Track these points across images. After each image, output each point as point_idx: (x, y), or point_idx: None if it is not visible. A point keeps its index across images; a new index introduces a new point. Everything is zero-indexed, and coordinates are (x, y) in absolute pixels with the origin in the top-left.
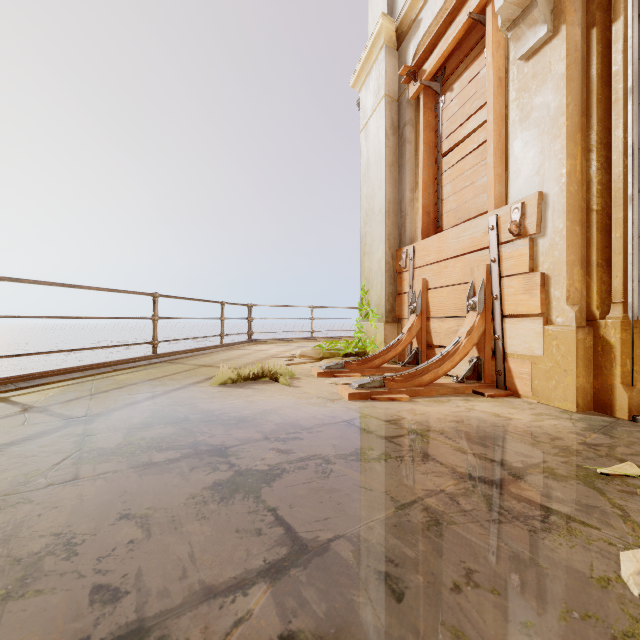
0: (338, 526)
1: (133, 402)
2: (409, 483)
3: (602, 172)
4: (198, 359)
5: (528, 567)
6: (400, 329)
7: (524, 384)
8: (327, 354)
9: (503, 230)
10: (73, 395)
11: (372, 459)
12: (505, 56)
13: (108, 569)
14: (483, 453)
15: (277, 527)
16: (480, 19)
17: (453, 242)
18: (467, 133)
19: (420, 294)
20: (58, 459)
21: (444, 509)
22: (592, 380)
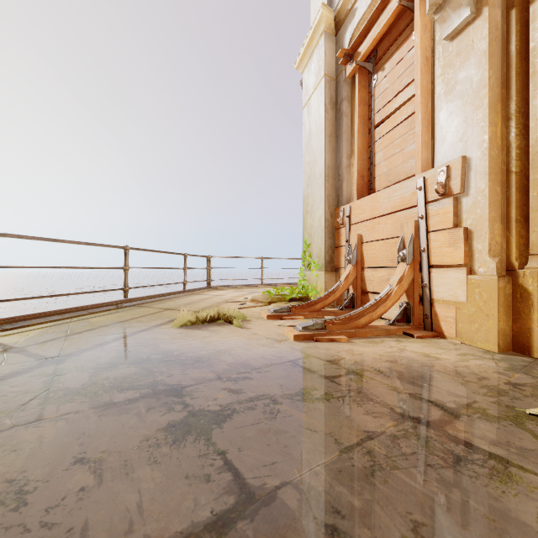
0: (285, 471)
1: (102, 343)
2: (351, 424)
3: (520, 138)
4: (163, 303)
5: (475, 519)
6: (338, 277)
7: (449, 327)
8: (275, 299)
9: (430, 190)
10: (50, 336)
11: (316, 399)
12: (431, 38)
13: (54, 522)
14: (418, 393)
15: (226, 472)
16: (409, 6)
17: (385, 201)
18: (397, 106)
19: (355, 247)
20: (26, 399)
21: (386, 452)
22: (511, 324)
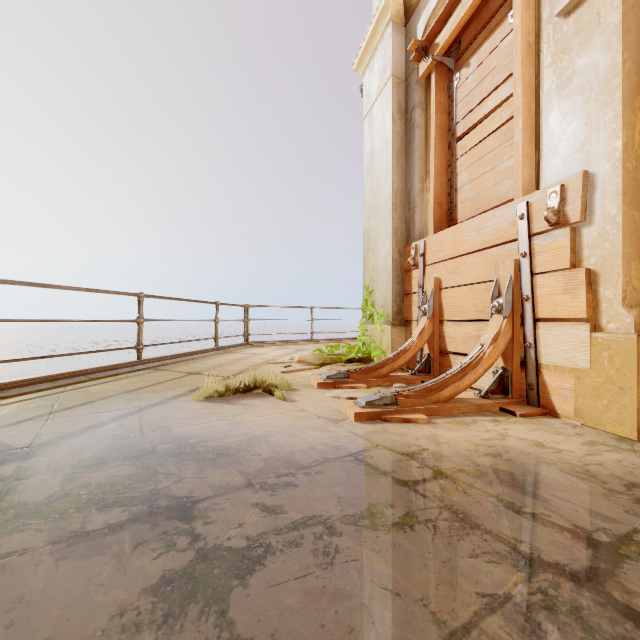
0: None
1: (96, 424)
2: (454, 578)
3: None
4: (188, 365)
5: None
6: (408, 333)
7: (564, 402)
8: (328, 360)
9: (536, 219)
10: (28, 414)
11: (393, 525)
12: (535, 18)
13: None
14: (544, 513)
15: None
16: None
17: (472, 235)
18: (487, 112)
19: (432, 294)
20: None
21: None
22: None
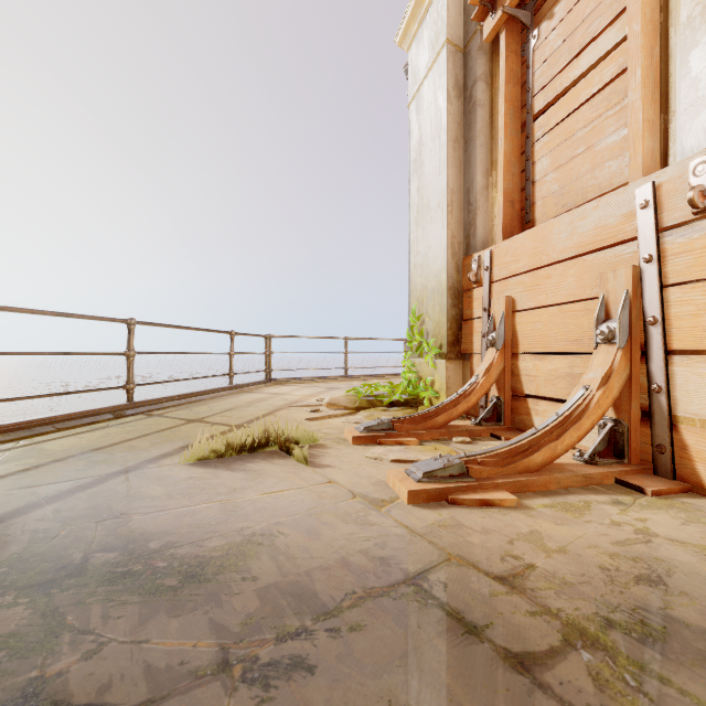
0: None
1: (20, 508)
2: None
3: None
4: (191, 409)
5: None
6: (468, 369)
7: None
8: (365, 403)
9: (668, 206)
10: None
11: None
12: None
13: None
14: None
15: None
16: None
17: (561, 237)
18: (579, 73)
19: (503, 319)
20: None
21: None
22: None
